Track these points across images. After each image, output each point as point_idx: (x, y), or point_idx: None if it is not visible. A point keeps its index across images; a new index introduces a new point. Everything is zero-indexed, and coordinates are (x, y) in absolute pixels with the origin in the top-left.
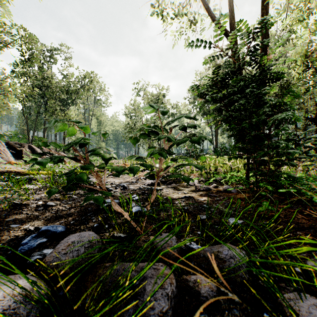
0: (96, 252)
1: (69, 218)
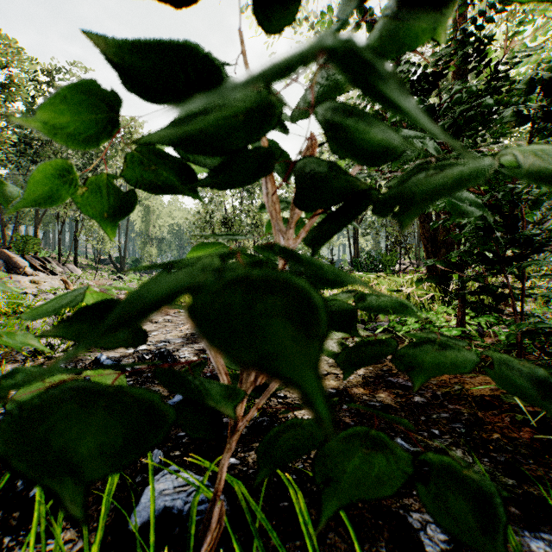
0: None
1: None
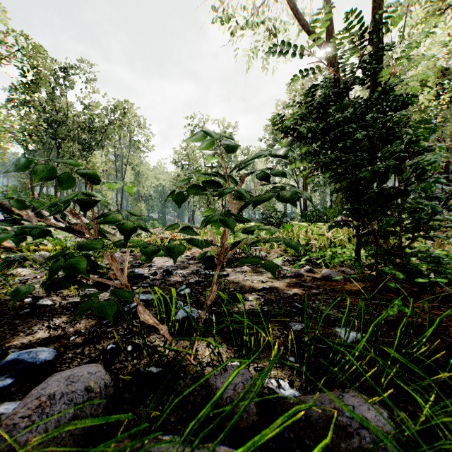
0: (100, 412)
1: (68, 330)
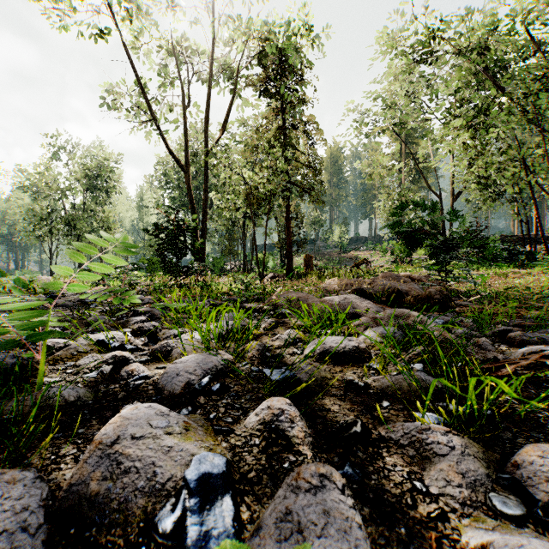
0: None
1: None
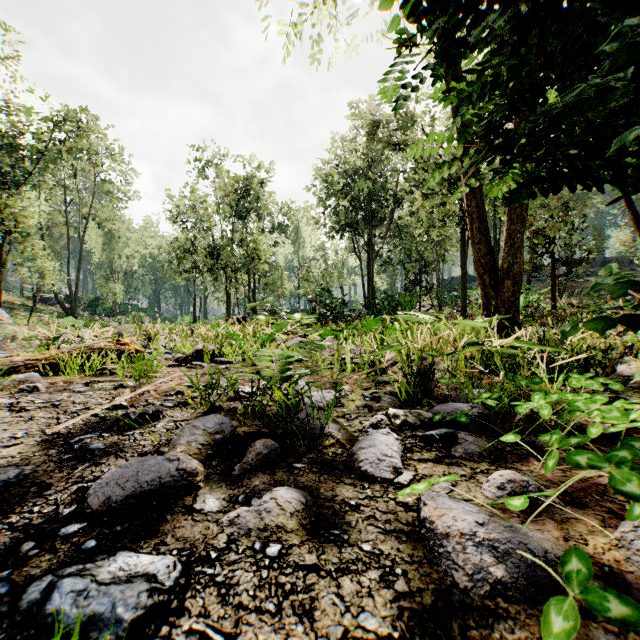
0: None
1: None
